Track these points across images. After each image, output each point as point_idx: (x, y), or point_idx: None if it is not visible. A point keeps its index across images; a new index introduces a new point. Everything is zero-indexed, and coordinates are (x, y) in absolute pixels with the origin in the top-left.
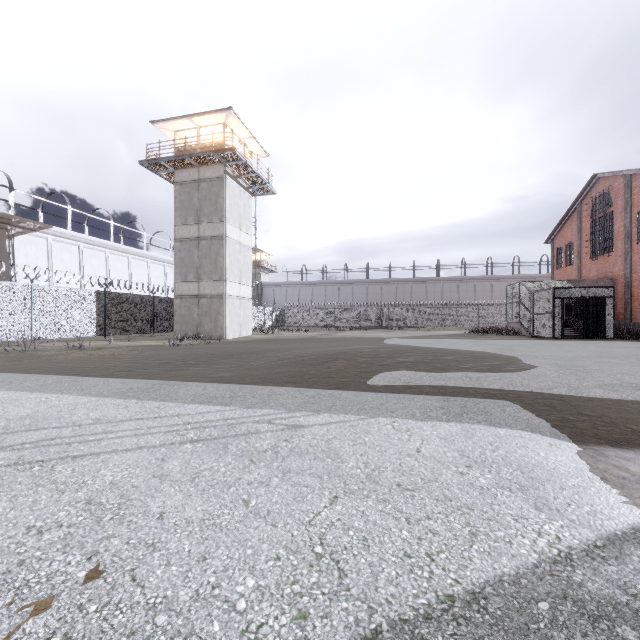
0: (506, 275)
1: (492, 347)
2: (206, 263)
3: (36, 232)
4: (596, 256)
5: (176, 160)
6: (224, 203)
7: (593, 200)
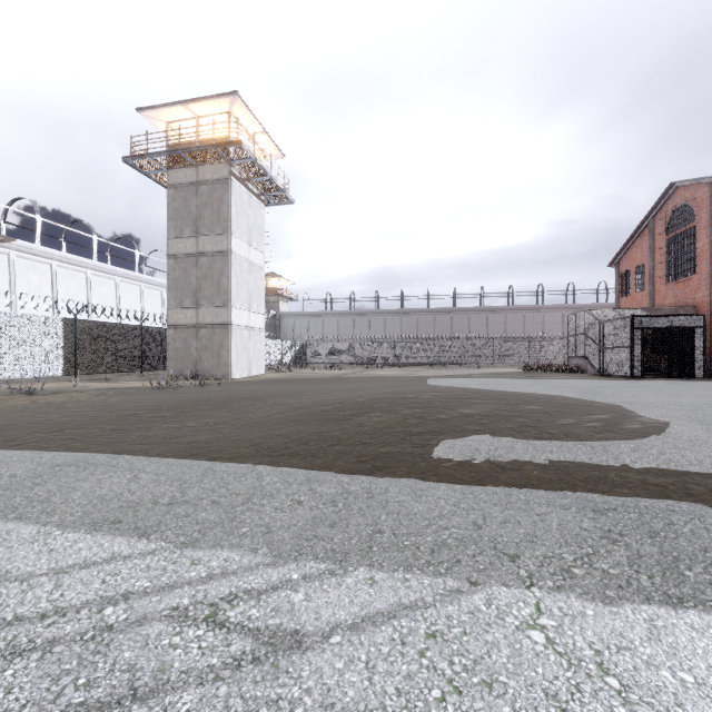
0: (559, 304)
1: (570, 390)
2: (206, 285)
3: None
4: (673, 280)
5: (168, 157)
6: (229, 211)
7: (669, 214)
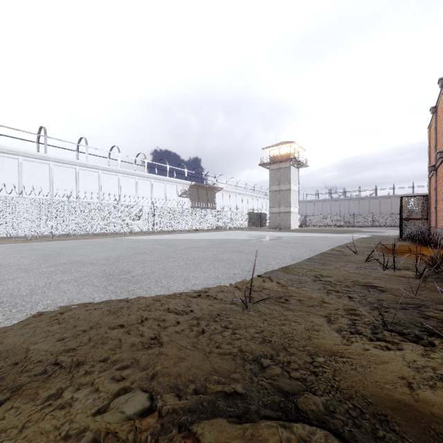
0: None
1: None
2: (282, 200)
3: (220, 191)
4: None
5: (271, 162)
6: (290, 177)
7: None
